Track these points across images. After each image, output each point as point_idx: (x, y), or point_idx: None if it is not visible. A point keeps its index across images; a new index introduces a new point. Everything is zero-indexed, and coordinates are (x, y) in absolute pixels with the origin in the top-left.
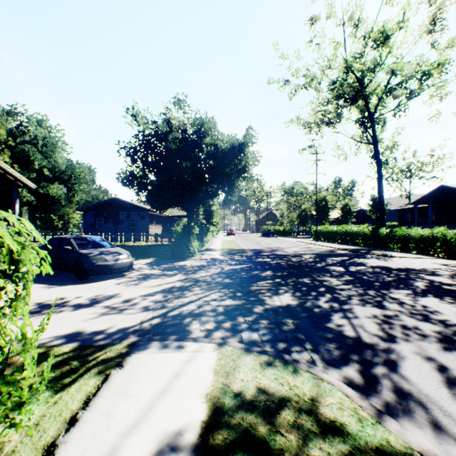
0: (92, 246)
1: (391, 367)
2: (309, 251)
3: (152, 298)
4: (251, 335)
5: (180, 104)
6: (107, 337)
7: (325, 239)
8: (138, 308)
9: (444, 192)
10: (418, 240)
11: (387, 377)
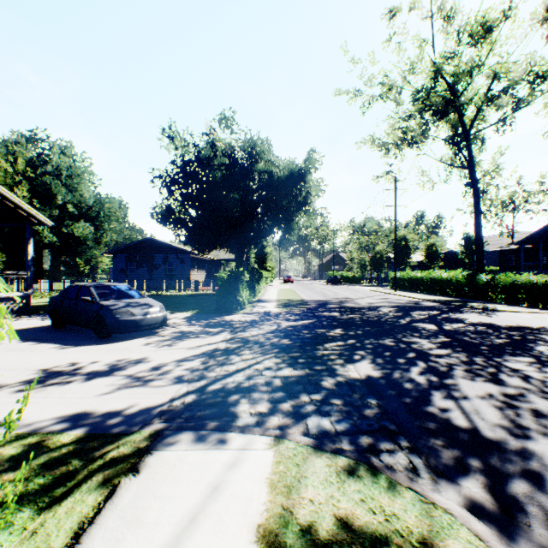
0: (117, 296)
1: (535, 482)
2: (387, 303)
3: (188, 365)
4: (321, 424)
5: (227, 122)
6: (124, 421)
7: (407, 288)
8: (169, 379)
9: None
10: (530, 289)
11: (533, 502)
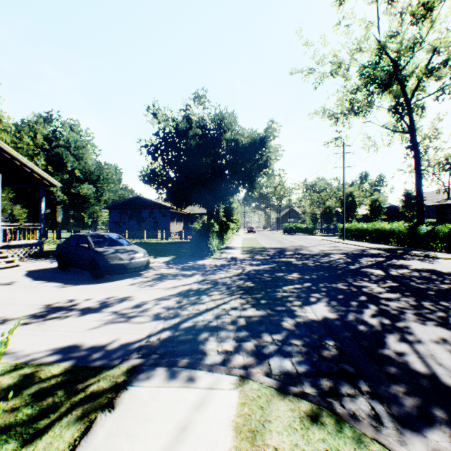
0: (109, 243)
1: None
2: (337, 251)
3: (165, 304)
4: (283, 364)
5: (200, 99)
6: (107, 355)
7: (353, 237)
8: (148, 316)
9: None
10: None
11: None
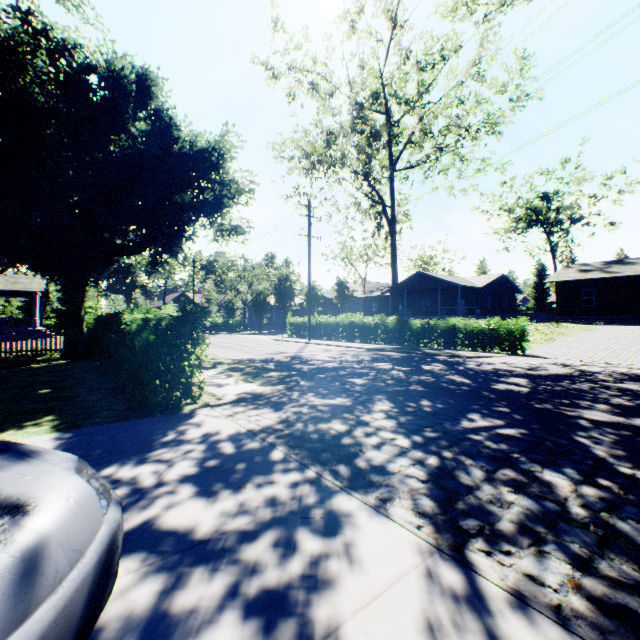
0: None
1: None
2: (355, 357)
3: None
4: None
5: None
6: None
7: (316, 336)
8: None
9: (421, 280)
10: (473, 333)
11: None
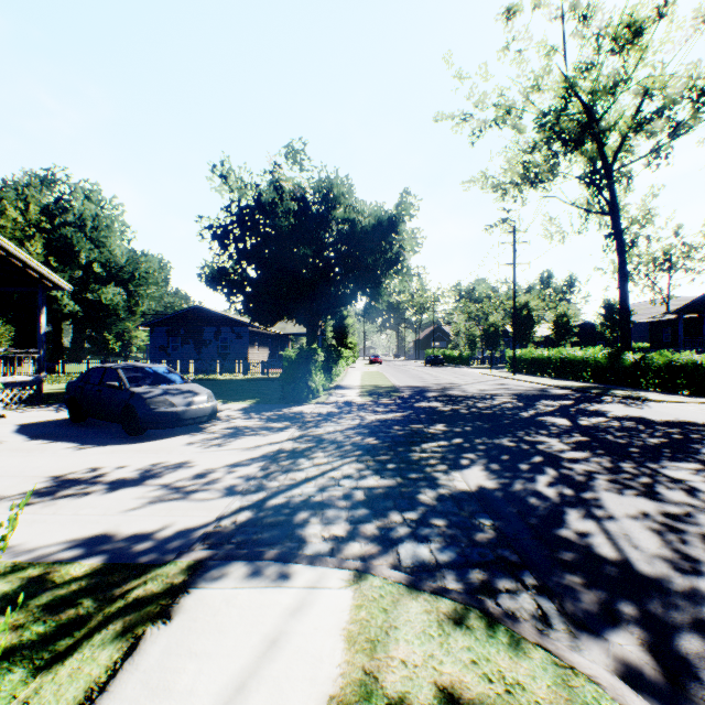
0: (152, 381)
1: None
2: (504, 391)
3: (242, 472)
4: (417, 552)
5: (296, 156)
6: (156, 547)
7: (529, 371)
8: (217, 490)
9: None
10: (693, 373)
11: None
